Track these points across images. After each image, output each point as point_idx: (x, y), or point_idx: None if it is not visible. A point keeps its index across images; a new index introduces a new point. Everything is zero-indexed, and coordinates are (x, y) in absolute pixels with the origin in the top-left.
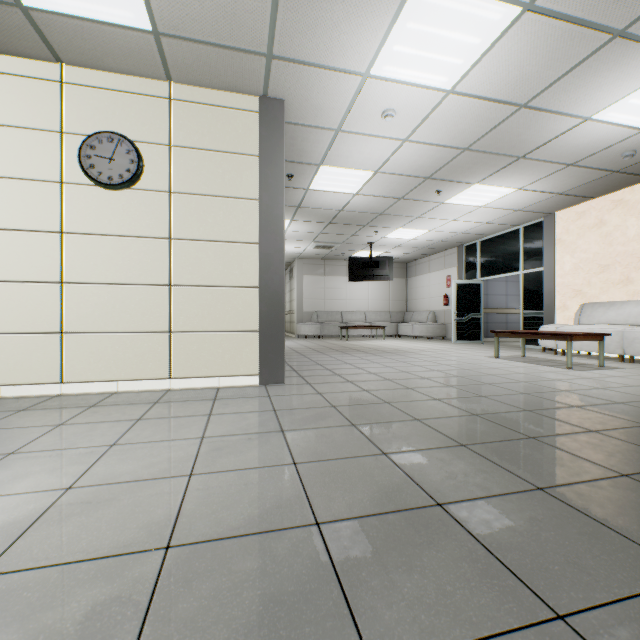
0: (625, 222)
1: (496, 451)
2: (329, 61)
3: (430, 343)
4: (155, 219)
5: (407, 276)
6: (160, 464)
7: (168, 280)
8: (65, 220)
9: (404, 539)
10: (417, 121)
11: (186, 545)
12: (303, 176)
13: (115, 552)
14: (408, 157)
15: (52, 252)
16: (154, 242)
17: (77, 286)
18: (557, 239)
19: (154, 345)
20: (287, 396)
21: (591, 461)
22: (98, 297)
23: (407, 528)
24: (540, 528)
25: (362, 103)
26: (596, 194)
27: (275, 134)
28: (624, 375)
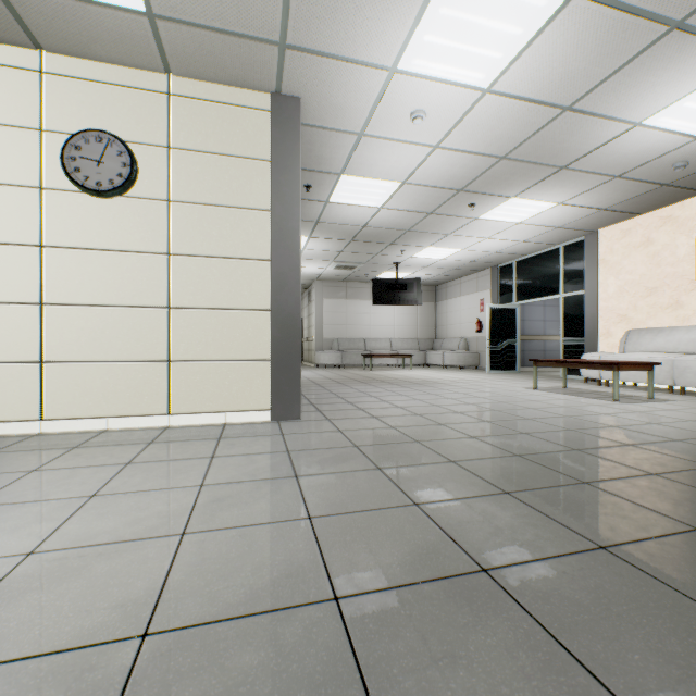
0: (674, 241)
1: (546, 500)
2: (351, 52)
3: (462, 373)
4: (151, 231)
5: (436, 300)
6: (147, 520)
7: (166, 301)
8: (46, 232)
9: (444, 619)
10: (450, 125)
11: (169, 632)
12: (322, 187)
13: (75, 643)
14: (439, 166)
15: (30, 268)
16: (150, 258)
17: (60, 308)
18: (600, 259)
19: (150, 376)
20: (303, 434)
21: (657, 511)
22: (85, 321)
23: (447, 603)
24: (609, 601)
25: (388, 103)
26: (643, 210)
27: (290, 136)
28: (677, 408)
